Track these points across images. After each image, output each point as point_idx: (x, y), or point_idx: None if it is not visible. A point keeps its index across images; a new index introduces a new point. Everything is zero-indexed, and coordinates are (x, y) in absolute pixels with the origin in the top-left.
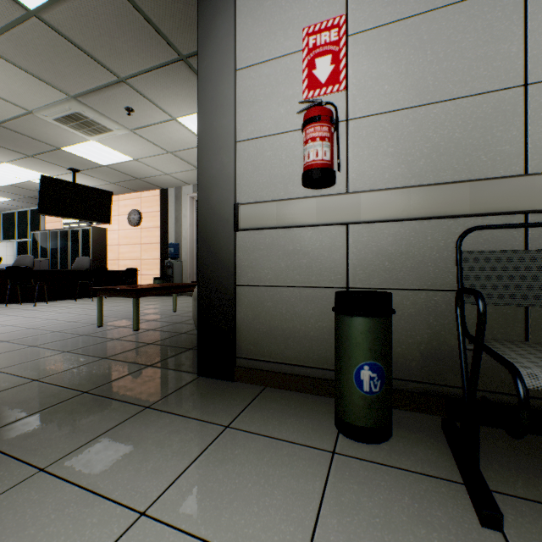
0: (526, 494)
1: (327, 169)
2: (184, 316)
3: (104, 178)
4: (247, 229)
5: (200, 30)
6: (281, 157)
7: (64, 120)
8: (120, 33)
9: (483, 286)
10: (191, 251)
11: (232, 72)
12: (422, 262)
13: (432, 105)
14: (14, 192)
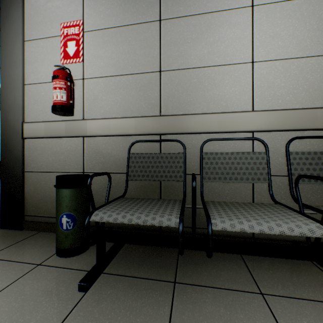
0: (121, 272)
1: (63, 106)
2: None
3: None
4: (29, 138)
5: (2, 12)
6: (50, 96)
7: None
8: None
9: (137, 171)
10: None
11: (21, 42)
12: (118, 158)
13: (122, 76)
14: None
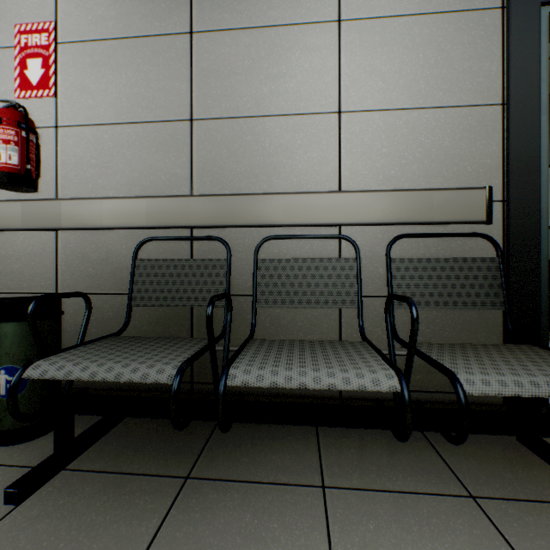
0: (99, 466)
1: (11, 174)
2: None
3: None
4: None
5: None
6: None
7: None
8: None
9: (147, 290)
10: None
11: None
12: (119, 269)
13: (127, 125)
14: None
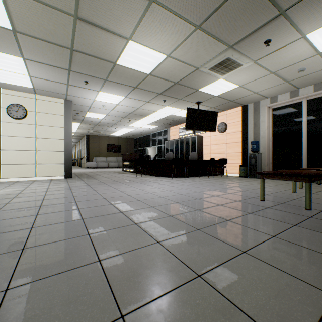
0: None
1: None
2: (316, 198)
3: (210, 105)
4: None
5: None
6: None
7: (214, 67)
8: None
9: None
10: (268, 146)
11: None
12: None
13: None
14: (161, 122)
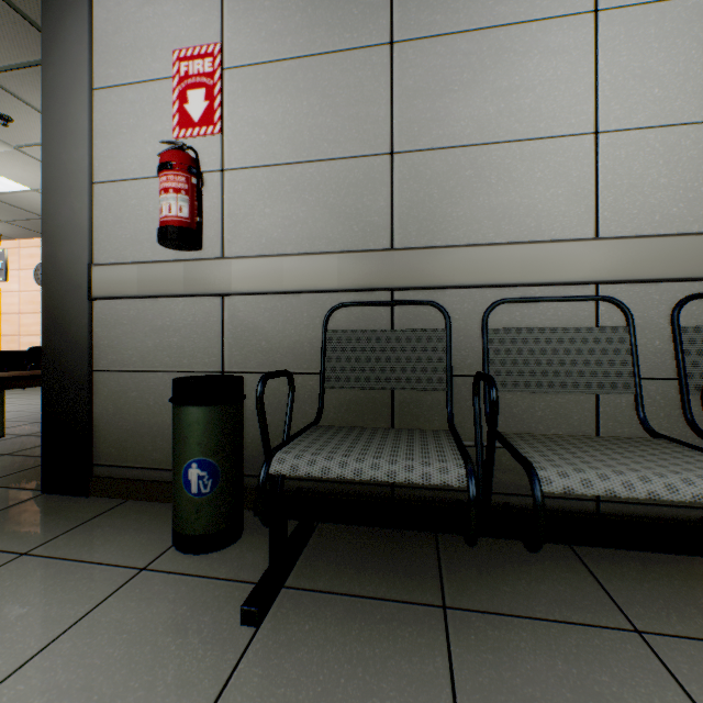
0: (323, 586)
1: (182, 228)
2: None
3: None
4: (104, 298)
5: (44, 28)
6: (149, 207)
7: None
8: None
9: (343, 369)
10: None
11: (86, 91)
12: (299, 342)
13: (308, 164)
14: None
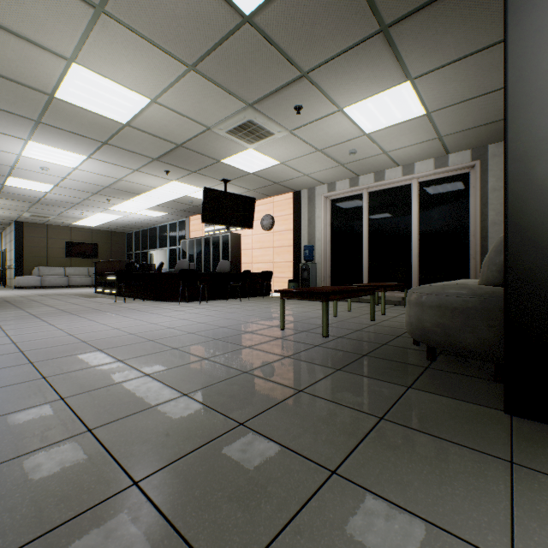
0: None
1: None
2: (352, 322)
3: (246, 186)
4: None
5: None
6: None
7: (235, 131)
8: (324, 16)
9: None
10: (325, 252)
11: None
12: None
13: None
14: (172, 207)
